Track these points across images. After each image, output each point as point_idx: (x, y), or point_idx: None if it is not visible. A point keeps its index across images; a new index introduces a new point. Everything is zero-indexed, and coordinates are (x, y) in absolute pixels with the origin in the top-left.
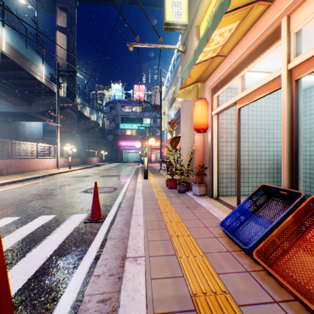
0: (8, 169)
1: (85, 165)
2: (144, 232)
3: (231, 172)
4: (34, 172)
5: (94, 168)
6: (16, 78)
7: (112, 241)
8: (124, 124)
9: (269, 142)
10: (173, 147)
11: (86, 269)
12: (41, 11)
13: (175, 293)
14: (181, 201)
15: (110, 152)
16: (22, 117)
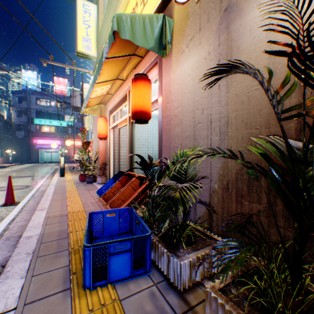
0: None
1: None
2: (51, 202)
3: (124, 167)
4: None
5: None
6: None
7: (27, 211)
8: (41, 120)
9: (148, 148)
10: (85, 149)
11: (8, 221)
12: None
13: (61, 213)
14: (86, 187)
15: (20, 151)
16: None
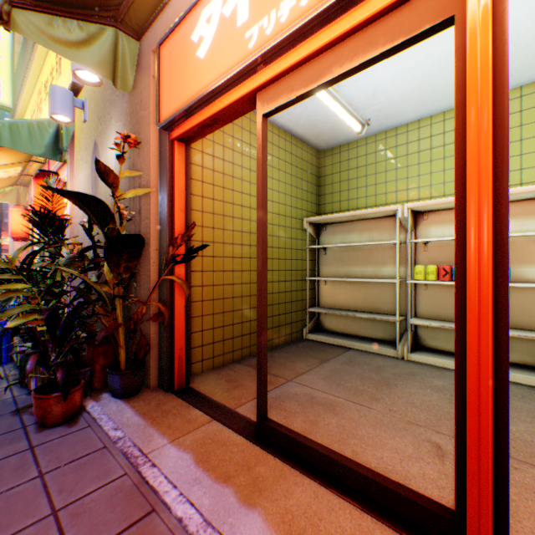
0: None
1: None
2: None
3: None
4: None
5: None
6: None
7: None
8: None
9: None
10: None
11: None
12: None
13: None
14: None
15: None
16: None
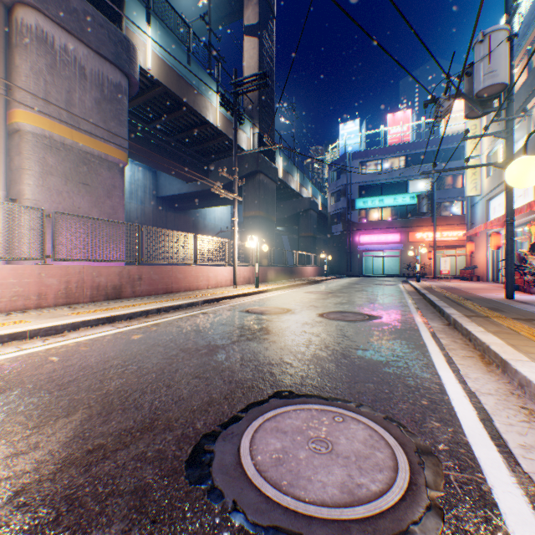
0: (133, 285)
1: (289, 280)
2: None
3: None
4: (184, 294)
5: (305, 288)
6: (181, 130)
7: None
8: (365, 200)
9: None
10: None
11: None
12: (223, 22)
13: None
14: None
15: (335, 256)
16: (198, 201)
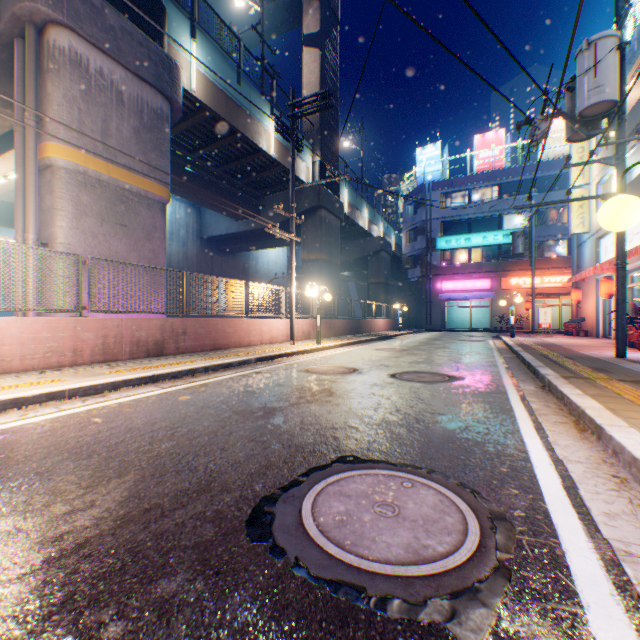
0: (177, 340)
1: (357, 335)
2: None
3: None
4: (234, 351)
5: (375, 344)
6: (229, 159)
7: None
8: (448, 239)
9: None
10: None
11: None
12: (279, 31)
13: None
14: None
15: (412, 307)
16: (249, 242)
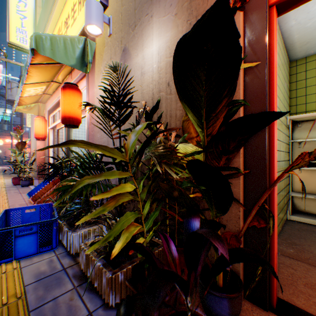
0: None
1: None
2: None
3: None
4: None
5: None
6: None
7: None
8: None
9: None
10: (20, 150)
11: None
12: None
13: None
14: (18, 191)
15: None
16: None
